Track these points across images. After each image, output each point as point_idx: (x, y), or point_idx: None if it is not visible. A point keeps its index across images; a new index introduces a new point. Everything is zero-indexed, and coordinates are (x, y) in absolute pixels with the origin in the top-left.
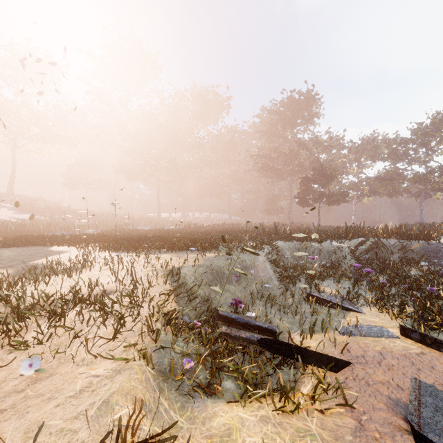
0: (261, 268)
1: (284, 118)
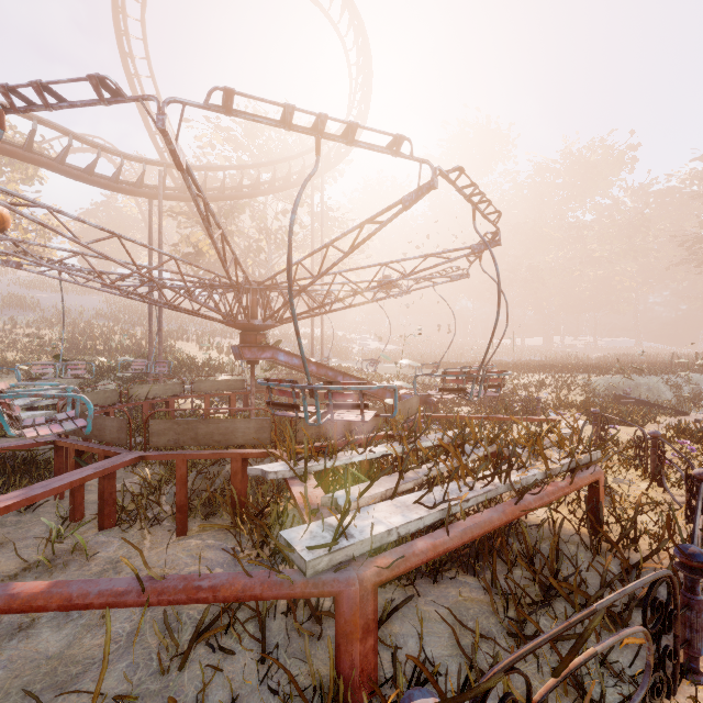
0: (654, 387)
1: None
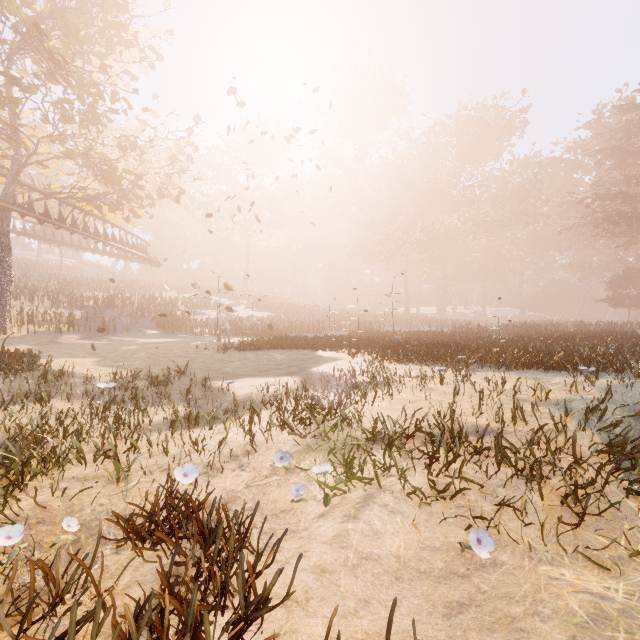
0: None
1: None
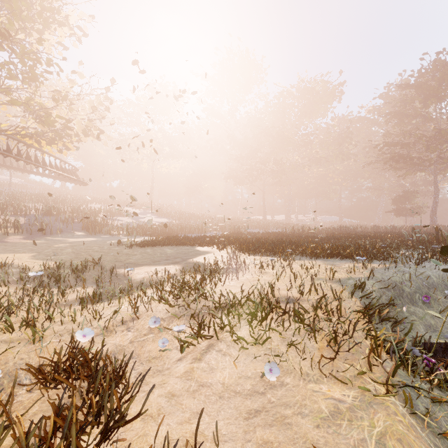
0: None
1: (424, 90)
